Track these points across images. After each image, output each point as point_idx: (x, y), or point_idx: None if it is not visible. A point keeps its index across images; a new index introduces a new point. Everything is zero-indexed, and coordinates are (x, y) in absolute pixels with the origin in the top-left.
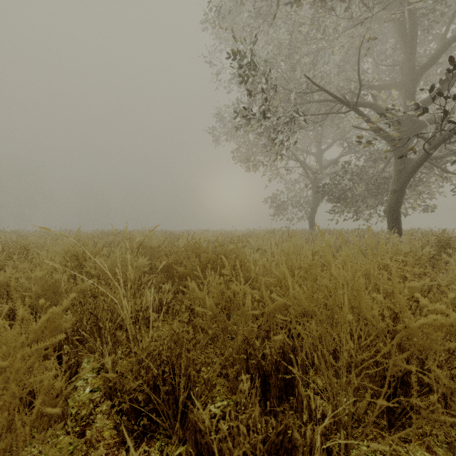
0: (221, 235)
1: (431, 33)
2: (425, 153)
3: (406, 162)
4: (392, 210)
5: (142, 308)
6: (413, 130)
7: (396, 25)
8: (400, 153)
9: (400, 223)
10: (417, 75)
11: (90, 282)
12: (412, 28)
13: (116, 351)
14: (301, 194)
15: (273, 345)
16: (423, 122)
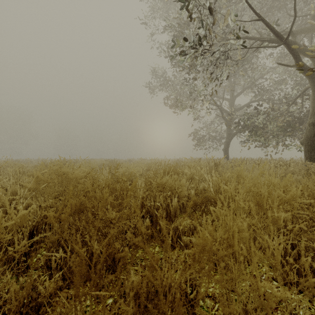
0: (155, 163)
1: None
2: None
3: None
4: (311, 141)
5: None
6: None
7: None
8: None
9: None
10: None
11: None
12: None
13: None
14: (216, 132)
15: None
16: None
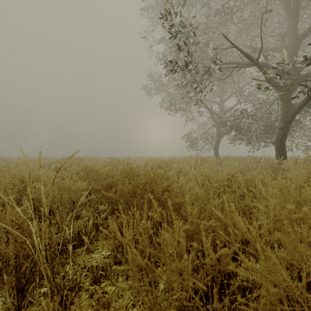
0: (152, 160)
1: (306, 12)
2: (306, 98)
3: (290, 105)
4: (280, 142)
5: (73, 233)
6: (296, 81)
7: (282, 3)
8: (286, 99)
9: (285, 151)
10: (299, 40)
11: (20, 209)
12: (296, 4)
13: (41, 282)
14: (208, 132)
15: (216, 309)
16: (303, 75)
